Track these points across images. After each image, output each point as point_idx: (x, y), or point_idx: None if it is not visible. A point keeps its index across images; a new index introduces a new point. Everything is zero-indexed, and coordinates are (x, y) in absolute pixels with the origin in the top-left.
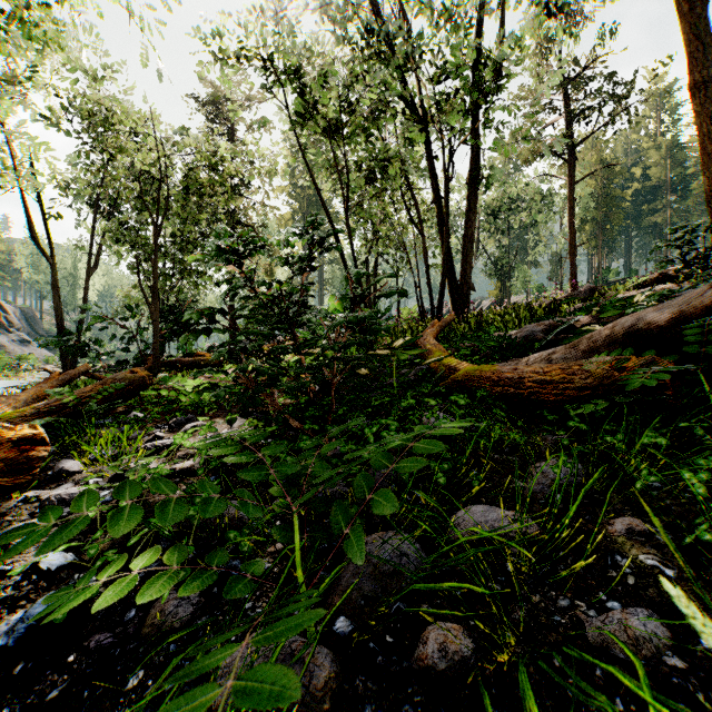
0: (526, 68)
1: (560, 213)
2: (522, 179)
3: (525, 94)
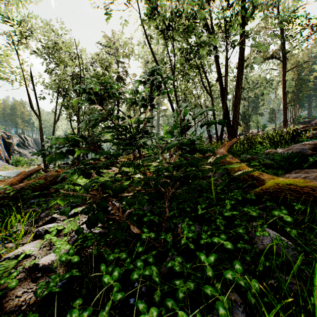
0: (259, 16)
1: (275, 88)
2: (255, 73)
3: (259, 29)
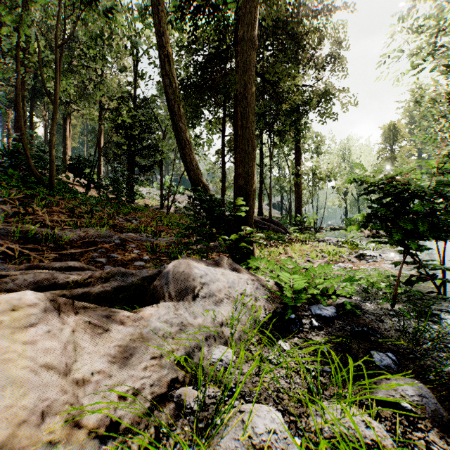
0: None
1: None
2: None
3: None
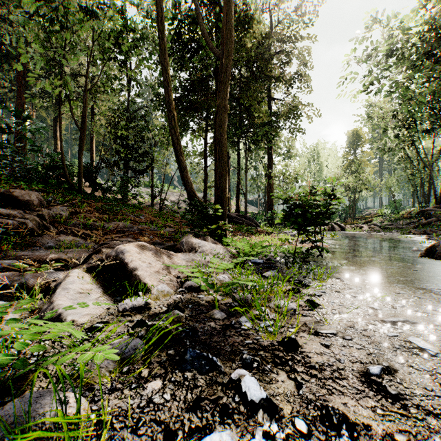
0: None
1: None
2: None
3: None
